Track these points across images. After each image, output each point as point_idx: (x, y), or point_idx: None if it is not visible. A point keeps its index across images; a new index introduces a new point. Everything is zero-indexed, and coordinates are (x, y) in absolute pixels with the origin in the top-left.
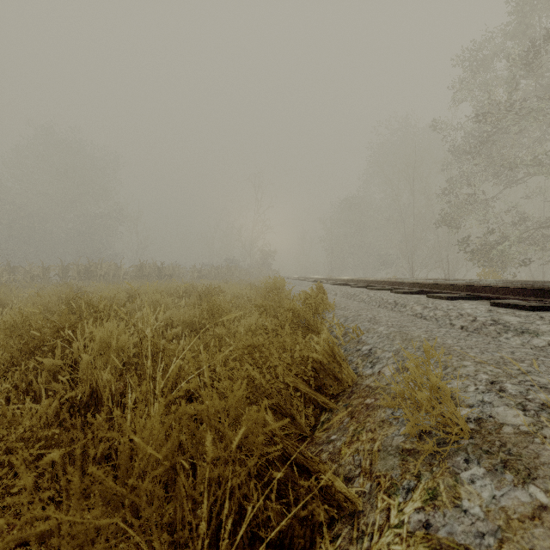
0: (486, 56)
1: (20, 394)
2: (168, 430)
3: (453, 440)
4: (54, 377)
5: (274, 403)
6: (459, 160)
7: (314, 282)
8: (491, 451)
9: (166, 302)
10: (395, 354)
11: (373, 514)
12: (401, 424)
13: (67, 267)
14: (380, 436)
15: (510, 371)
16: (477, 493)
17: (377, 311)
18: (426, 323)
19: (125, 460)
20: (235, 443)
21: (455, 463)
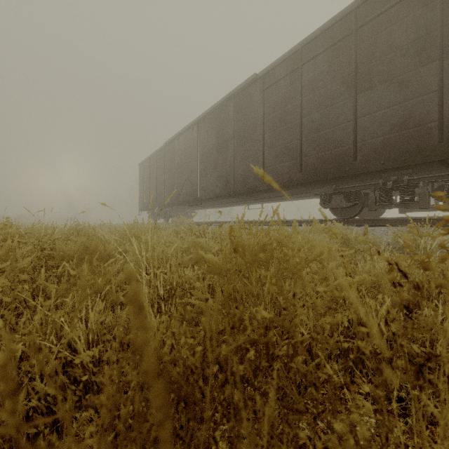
0: None
1: None
2: None
3: None
4: None
5: None
6: None
7: None
8: None
9: None
10: None
11: None
12: None
13: None
14: None
15: None
16: None
17: None
18: None
19: None
20: None
21: None
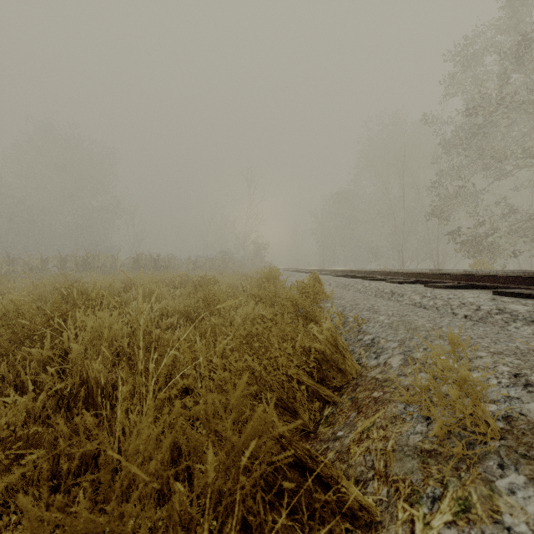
0: (477, 51)
1: (6, 385)
2: (160, 436)
3: (483, 442)
4: (45, 368)
5: (275, 396)
6: (449, 153)
7: (307, 273)
8: (529, 455)
9: (161, 292)
10: (401, 344)
11: (394, 526)
12: (416, 421)
13: (65, 259)
14: (393, 433)
15: (532, 363)
16: (520, 507)
17: (374, 300)
18: (427, 312)
19: (107, 473)
20: (245, 460)
21: (488, 469)
